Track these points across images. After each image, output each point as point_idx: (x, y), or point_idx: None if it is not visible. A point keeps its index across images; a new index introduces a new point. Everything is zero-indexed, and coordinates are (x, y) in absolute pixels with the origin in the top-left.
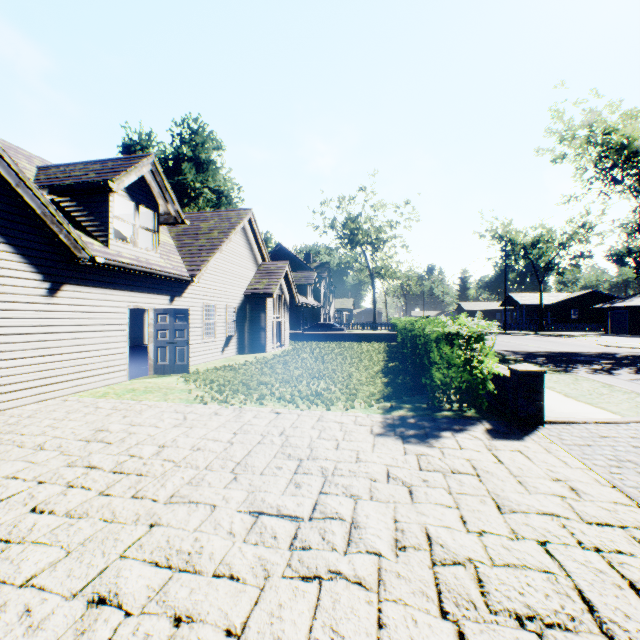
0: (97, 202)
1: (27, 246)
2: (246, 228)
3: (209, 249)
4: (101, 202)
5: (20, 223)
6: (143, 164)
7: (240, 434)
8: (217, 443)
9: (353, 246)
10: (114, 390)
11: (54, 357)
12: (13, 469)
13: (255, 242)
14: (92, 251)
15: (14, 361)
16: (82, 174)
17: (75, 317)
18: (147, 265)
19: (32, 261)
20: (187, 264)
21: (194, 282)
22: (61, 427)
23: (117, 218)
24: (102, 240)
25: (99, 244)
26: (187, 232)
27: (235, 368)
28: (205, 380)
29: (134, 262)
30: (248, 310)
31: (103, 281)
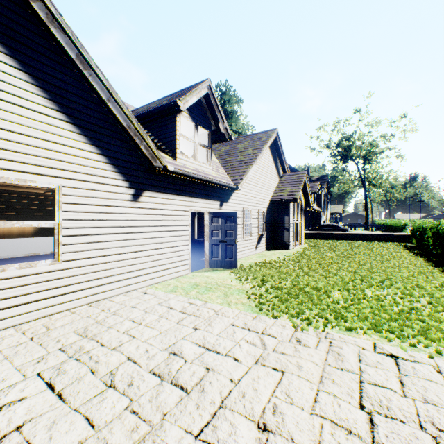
0: (168, 124)
1: (117, 157)
2: (271, 146)
3: (246, 162)
4: (170, 124)
5: (112, 137)
6: (201, 87)
7: (378, 416)
8: (355, 443)
9: (345, 161)
10: (181, 283)
11: (137, 253)
12: (66, 441)
13: (277, 157)
14: (164, 160)
15: (107, 257)
16: (157, 104)
17: (152, 219)
18: (204, 175)
19: (120, 170)
20: (230, 175)
21: (237, 189)
22: (136, 337)
23: (182, 136)
24: (171, 155)
25: (169, 158)
26: (227, 152)
27: (274, 265)
28: (254, 278)
29: (194, 172)
30: (273, 213)
31: (172, 188)
